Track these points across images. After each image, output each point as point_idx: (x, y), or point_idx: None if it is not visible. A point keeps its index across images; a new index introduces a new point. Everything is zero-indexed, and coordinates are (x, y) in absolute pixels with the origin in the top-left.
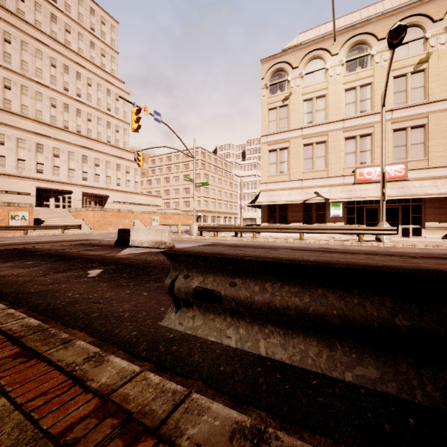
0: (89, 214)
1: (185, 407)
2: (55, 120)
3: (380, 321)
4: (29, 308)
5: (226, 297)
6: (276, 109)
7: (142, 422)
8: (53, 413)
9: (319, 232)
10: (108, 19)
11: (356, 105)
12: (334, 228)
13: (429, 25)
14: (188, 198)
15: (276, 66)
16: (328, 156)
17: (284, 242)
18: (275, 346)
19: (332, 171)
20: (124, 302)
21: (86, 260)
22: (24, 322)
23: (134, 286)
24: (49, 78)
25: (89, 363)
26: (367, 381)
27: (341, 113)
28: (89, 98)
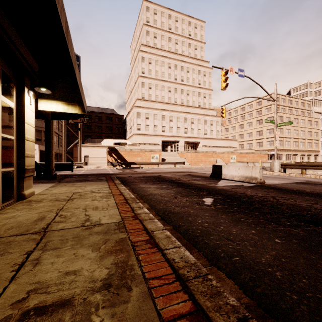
0: (188, 154)
1: None
2: (170, 99)
3: None
4: (174, 227)
5: None
6: None
7: None
8: None
9: None
10: (199, 23)
11: None
12: None
13: None
14: (260, 139)
15: None
16: None
17: None
18: None
19: None
20: (259, 247)
21: (196, 188)
22: (181, 253)
23: (254, 224)
24: (168, 76)
25: None
26: None
27: None
28: (188, 80)
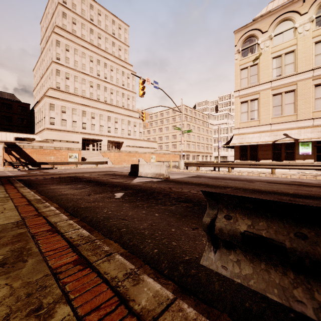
0: (112, 154)
1: None
2: (92, 95)
3: None
4: (81, 219)
5: (294, 251)
6: (247, 68)
7: None
8: None
9: (291, 168)
10: (123, 25)
11: None
12: (307, 165)
13: None
14: (175, 142)
15: (247, 33)
16: (297, 103)
17: (257, 176)
18: None
19: (301, 115)
20: (143, 220)
21: (112, 185)
22: (79, 232)
23: (147, 207)
24: (89, 69)
25: (128, 280)
26: None
27: (311, 64)
28: (112, 78)
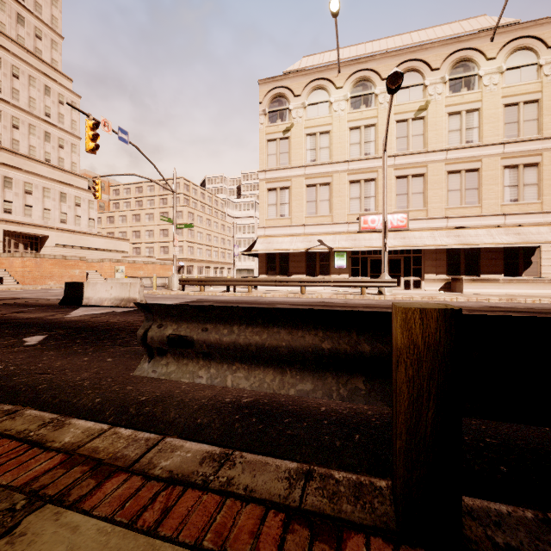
0: (16, 261)
1: (158, 448)
2: None
3: (313, 347)
4: None
5: (198, 341)
6: (276, 141)
7: (115, 465)
8: (11, 471)
9: (321, 285)
10: None
11: (361, 146)
12: (337, 281)
13: (428, 72)
14: (166, 243)
15: (276, 90)
16: (333, 200)
17: (284, 297)
18: (240, 378)
19: (337, 217)
20: (82, 370)
21: (19, 325)
22: None
23: (94, 352)
24: None
25: (46, 428)
26: (304, 393)
27: (346, 153)
28: (15, 94)
